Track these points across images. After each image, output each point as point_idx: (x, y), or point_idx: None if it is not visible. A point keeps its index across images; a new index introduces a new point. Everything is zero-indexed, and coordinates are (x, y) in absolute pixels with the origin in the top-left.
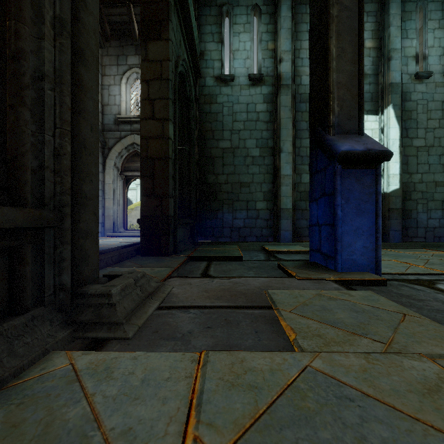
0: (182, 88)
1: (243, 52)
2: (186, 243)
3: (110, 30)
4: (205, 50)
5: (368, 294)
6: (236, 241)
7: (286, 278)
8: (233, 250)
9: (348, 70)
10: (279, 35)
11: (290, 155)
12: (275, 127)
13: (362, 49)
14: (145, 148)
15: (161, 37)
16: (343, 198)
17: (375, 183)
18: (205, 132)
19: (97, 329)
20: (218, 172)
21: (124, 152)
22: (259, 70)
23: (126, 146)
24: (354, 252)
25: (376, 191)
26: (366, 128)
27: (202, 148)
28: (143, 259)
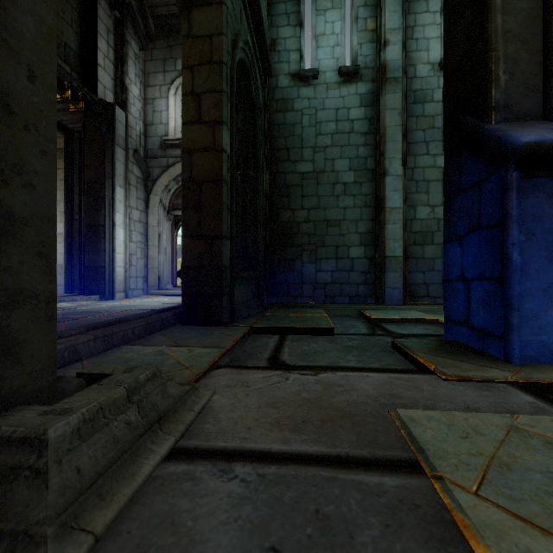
0: (245, 88)
1: (331, 36)
2: (251, 306)
3: (155, 27)
4: (278, 38)
5: None
6: (320, 303)
7: (420, 375)
8: (318, 316)
9: (524, 8)
10: (384, 8)
11: (399, 179)
12: (377, 141)
13: None
14: (188, 167)
15: (210, 1)
16: (523, 230)
17: None
18: (278, 152)
19: None
20: (295, 206)
21: (172, 185)
22: (354, 60)
23: (175, 177)
24: (543, 328)
25: None
26: None
27: (273, 174)
28: (182, 331)
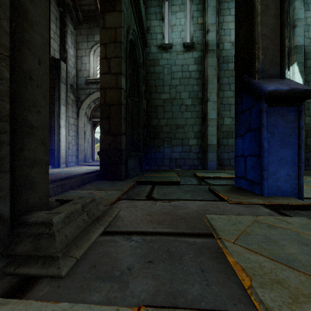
0: (133, 53)
1: (179, 26)
2: (136, 171)
3: (82, 17)
4: (150, 26)
5: (305, 221)
6: (173, 169)
7: (219, 202)
8: (172, 176)
9: (271, 23)
10: (207, 12)
11: (215, 103)
12: (204, 83)
13: (284, 4)
14: (103, 96)
15: (115, 9)
16: (269, 132)
17: (298, 119)
18: (150, 87)
19: (31, 264)
20: (160, 117)
21: (92, 104)
22: (191, 39)
23: (93, 100)
24: (278, 179)
25: (299, 125)
26: None
27: (148, 99)
28: (101, 183)
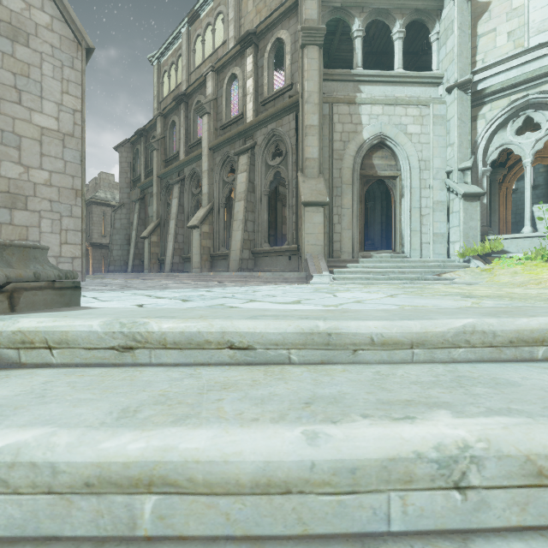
0: None
1: None
2: None
3: None
4: None
5: None
6: None
7: None
8: None
9: None
10: None
11: None
12: None
13: None
14: None
15: None
16: None
17: None
18: None
19: None
20: None
21: None
22: None
23: None
24: None
25: None
26: (540, 211)
27: None
28: None
